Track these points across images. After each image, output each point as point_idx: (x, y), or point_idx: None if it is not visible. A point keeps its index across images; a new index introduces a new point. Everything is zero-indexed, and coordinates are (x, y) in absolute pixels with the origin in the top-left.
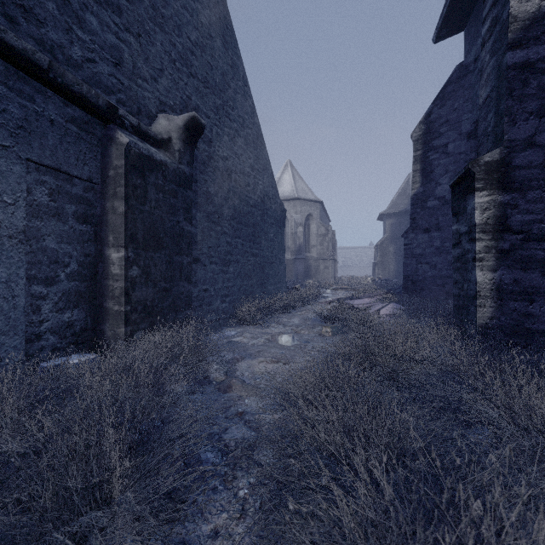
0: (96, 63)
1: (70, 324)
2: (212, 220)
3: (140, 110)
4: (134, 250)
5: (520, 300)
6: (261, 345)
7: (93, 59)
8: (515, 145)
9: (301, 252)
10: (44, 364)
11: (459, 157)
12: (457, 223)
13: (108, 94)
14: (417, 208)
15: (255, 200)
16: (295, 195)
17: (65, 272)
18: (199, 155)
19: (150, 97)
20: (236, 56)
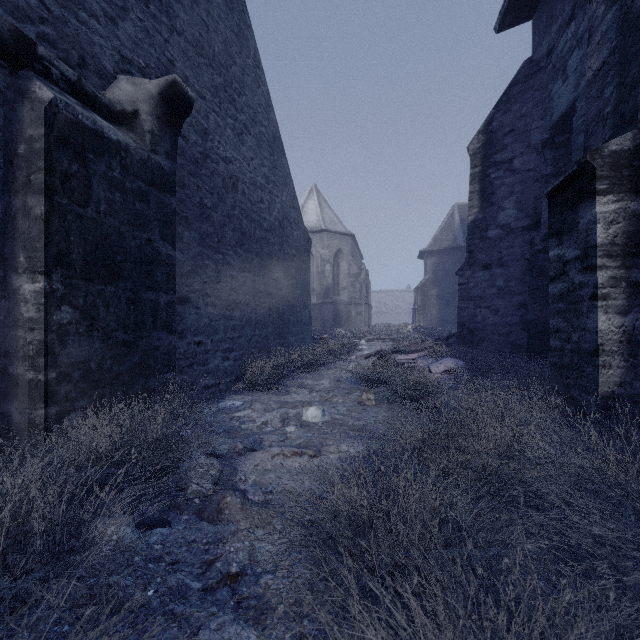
0: None
1: None
2: (209, 244)
3: (84, 61)
4: (66, 280)
5: None
6: (276, 423)
7: None
8: None
9: (329, 295)
10: None
11: (527, 176)
12: (559, 246)
13: (20, 21)
14: (475, 238)
15: (270, 223)
16: (322, 226)
17: None
18: (188, 149)
19: (103, 45)
20: (244, 24)
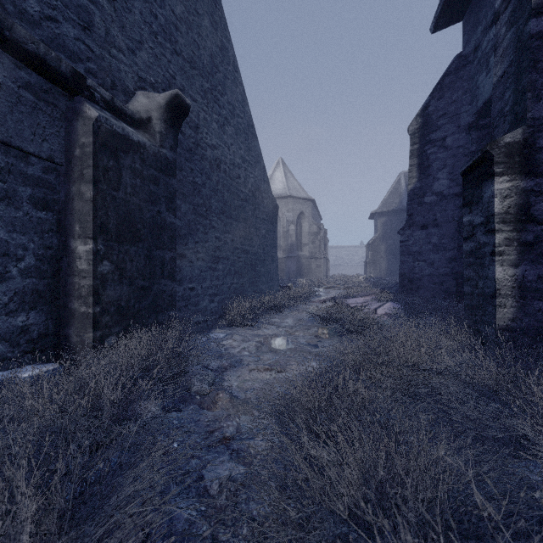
0: (59, 23)
1: (24, 328)
2: (199, 212)
3: (114, 84)
4: (105, 243)
5: None
6: (252, 349)
7: (55, 17)
8: (540, 123)
9: (293, 250)
10: None
11: (458, 151)
12: (470, 214)
13: (74, 62)
14: (414, 203)
15: (246, 194)
16: (287, 193)
17: (17, 267)
18: (185, 141)
19: (127, 71)
20: (225, 39)
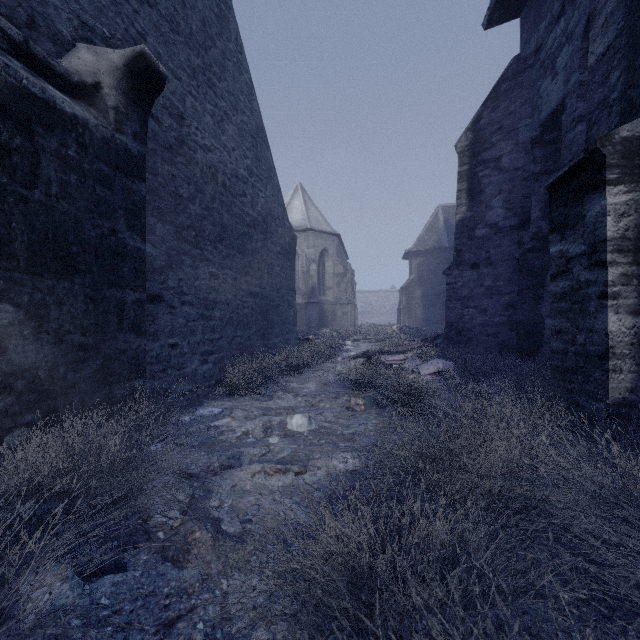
0: None
1: None
2: (185, 238)
3: (33, 21)
4: (5, 273)
5: None
6: (258, 433)
7: None
8: None
9: (315, 295)
10: None
11: (515, 174)
12: (562, 241)
13: None
14: (463, 237)
15: (253, 218)
16: (308, 225)
17: None
18: (162, 133)
19: (58, 6)
20: (225, 4)
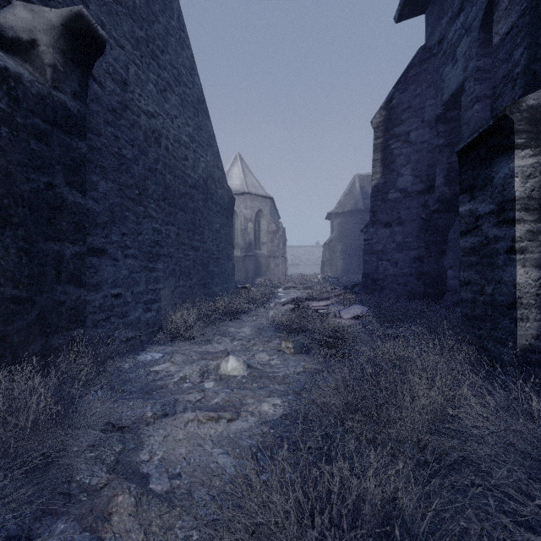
0: None
1: None
2: (128, 195)
3: None
4: None
5: None
6: (195, 377)
7: None
8: None
9: (252, 249)
10: None
11: (422, 147)
12: (471, 201)
13: None
14: (378, 200)
15: (195, 180)
16: (245, 189)
17: None
18: (105, 97)
19: None
20: None
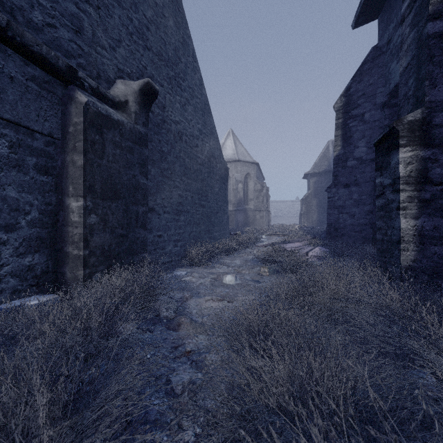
0: (57, 28)
1: (31, 267)
2: (165, 175)
3: (99, 74)
4: (93, 200)
5: (440, 244)
6: (207, 284)
7: (53, 24)
8: (435, 105)
9: (241, 204)
10: (4, 305)
11: (374, 124)
12: (381, 176)
13: (69, 58)
14: (339, 167)
15: (202, 159)
16: (236, 158)
17: (25, 219)
18: (154, 118)
19: (109, 64)
20: (186, 35)
